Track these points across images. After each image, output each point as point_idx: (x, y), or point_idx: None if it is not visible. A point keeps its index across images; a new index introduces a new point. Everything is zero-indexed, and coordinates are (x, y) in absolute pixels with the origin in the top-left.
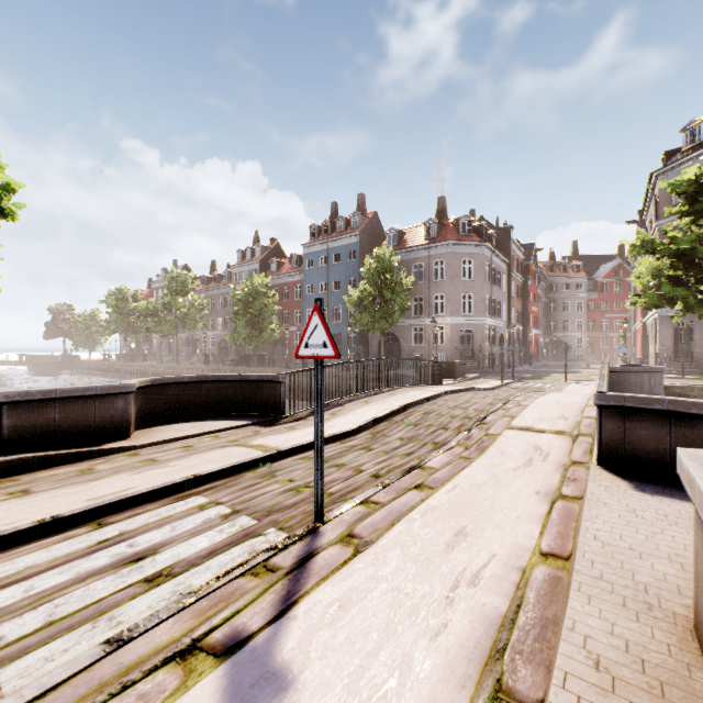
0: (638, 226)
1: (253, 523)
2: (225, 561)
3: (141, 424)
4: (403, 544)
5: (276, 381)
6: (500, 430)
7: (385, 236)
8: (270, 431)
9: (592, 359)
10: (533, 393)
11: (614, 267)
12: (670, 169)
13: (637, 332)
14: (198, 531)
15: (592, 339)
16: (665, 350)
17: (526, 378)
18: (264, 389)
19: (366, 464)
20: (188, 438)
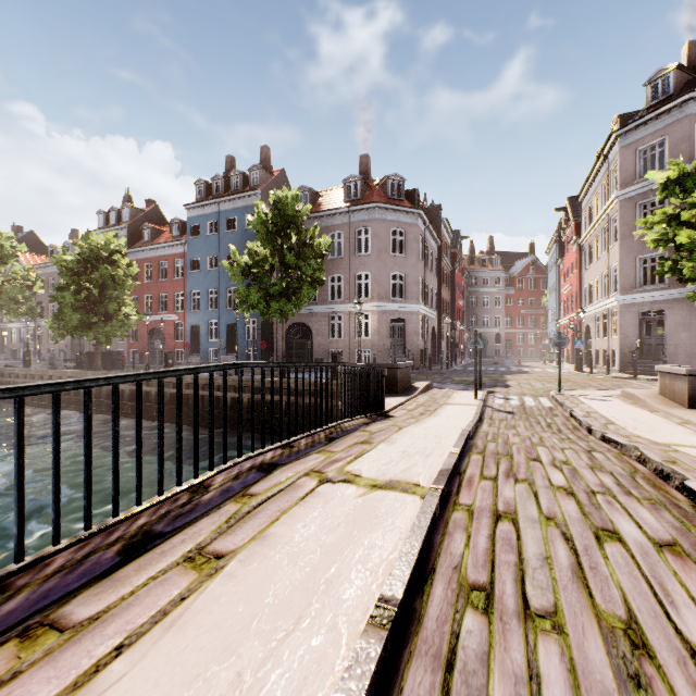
0: (570, 212)
1: None
2: None
3: None
4: None
5: None
6: None
7: None
8: None
9: (510, 355)
10: None
11: (529, 263)
12: (635, 128)
13: (563, 327)
14: None
15: (509, 335)
16: (627, 346)
17: (488, 384)
18: None
19: None
20: None
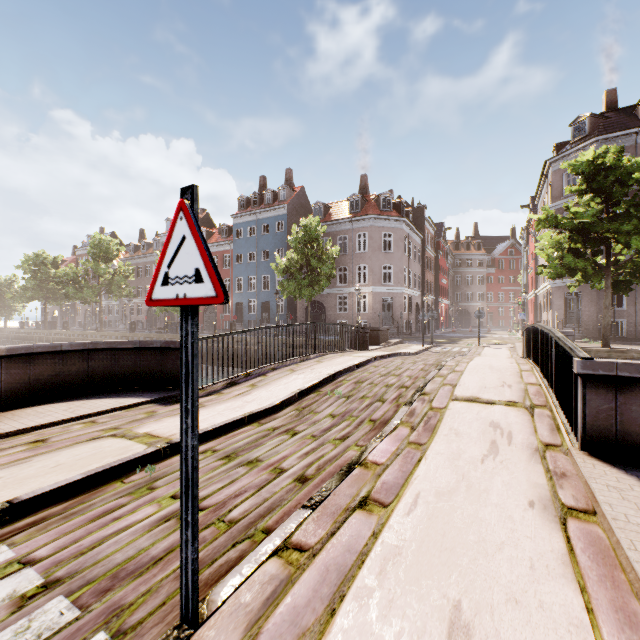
0: (531, 210)
1: (67, 619)
2: None
3: None
4: None
5: None
6: (444, 401)
7: (311, 210)
8: (170, 410)
9: (491, 326)
10: (460, 358)
11: (508, 246)
12: (561, 158)
13: (529, 302)
14: None
15: (491, 309)
16: (557, 317)
17: (443, 343)
18: (170, 358)
19: (289, 457)
20: (49, 427)
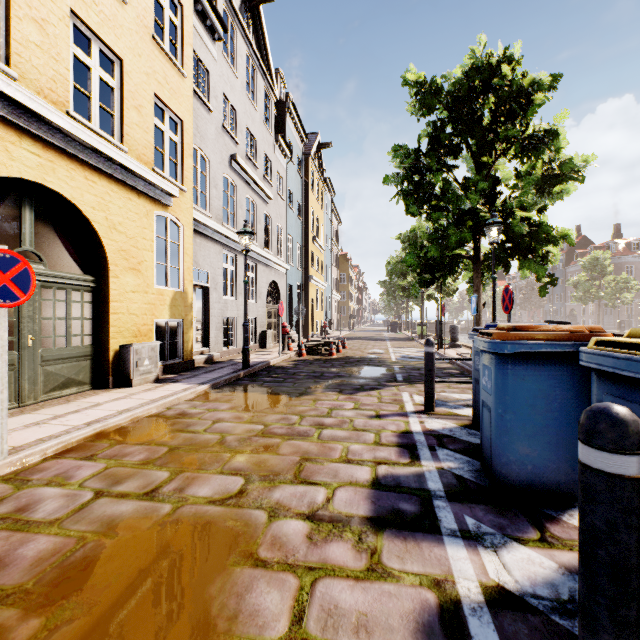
0: None
1: None
2: None
3: None
4: None
5: None
6: None
7: None
8: None
9: None
10: None
11: None
12: None
13: None
14: None
15: None
16: None
17: None
18: None
19: None
20: None
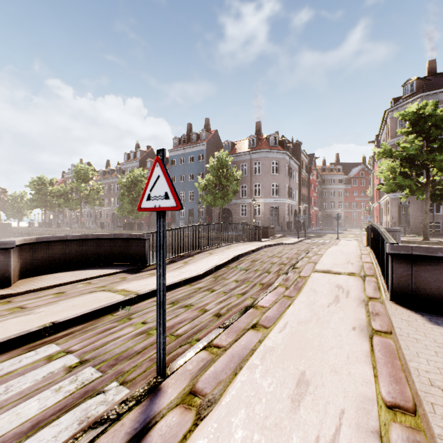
0: (375, 144)
1: (96, 376)
2: (46, 440)
3: (26, 274)
4: (247, 402)
5: (142, 239)
6: (308, 272)
7: (222, 146)
8: (135, 277)
9: (347, 225)
10: (322, 246)
11: (360, 170)
12: (396, 108)
13: (374, 209)
14: (33, 391)
15: (347, 213)
16: (393, 219)
17: (312, 237)
18: (133, 244)
19: (209, 303)
20: (64, 285)
